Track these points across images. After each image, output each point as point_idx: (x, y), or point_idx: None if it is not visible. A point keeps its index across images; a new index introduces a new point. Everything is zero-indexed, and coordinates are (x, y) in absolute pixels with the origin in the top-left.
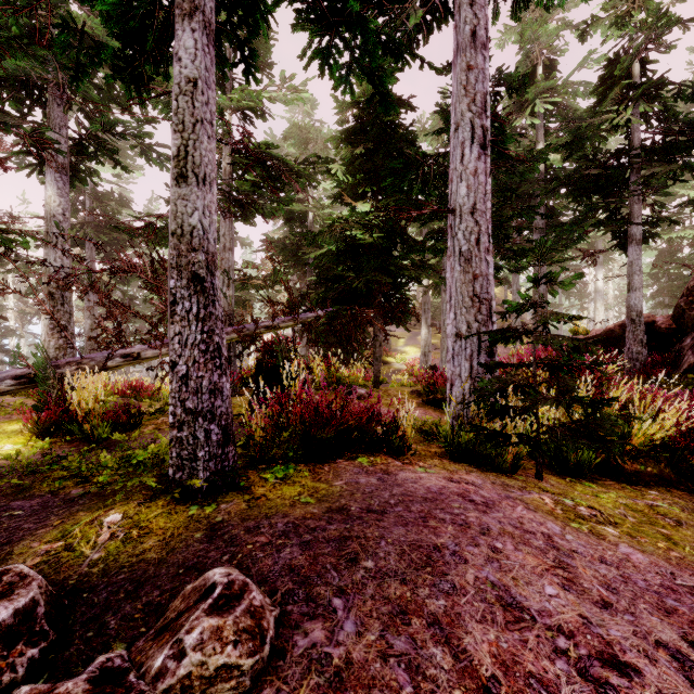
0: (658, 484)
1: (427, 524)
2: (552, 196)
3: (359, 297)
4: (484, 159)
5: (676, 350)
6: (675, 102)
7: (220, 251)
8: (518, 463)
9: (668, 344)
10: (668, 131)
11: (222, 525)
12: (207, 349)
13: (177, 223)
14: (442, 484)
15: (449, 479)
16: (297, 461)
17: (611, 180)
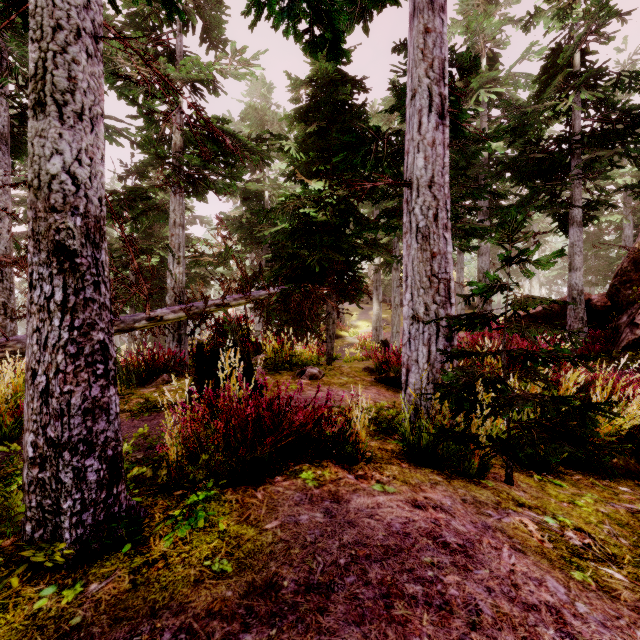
0: (625, 476)
1: (392, 613)
2: (497, 180)
3: (313, 275)
4: (442, 130)
5: (612, 327)
6: (612, 91)
7: (170, 226)
8: (485, 465)
9: (603, 321)
10: (606, 119)
11: (77, 636)
12: (82, 352)
13: (36, 173)
14: (406, 514)
15: (413, 503)
16: (223, 486)
17: (553, 164)
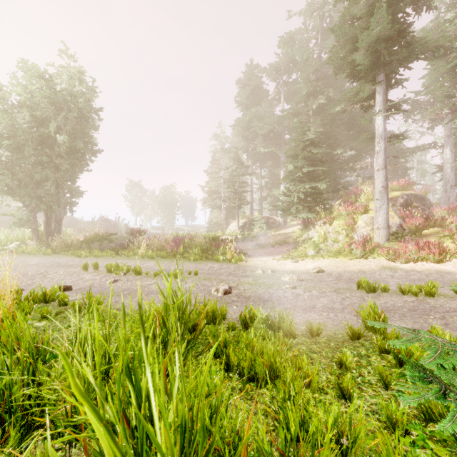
0: None
1: None
2: None
3: None
4: None
5: None
6: None
7: None
8: None
9: None
10: None
11: None
12: None
13: None
14: None
15: None
16: None
17: None
